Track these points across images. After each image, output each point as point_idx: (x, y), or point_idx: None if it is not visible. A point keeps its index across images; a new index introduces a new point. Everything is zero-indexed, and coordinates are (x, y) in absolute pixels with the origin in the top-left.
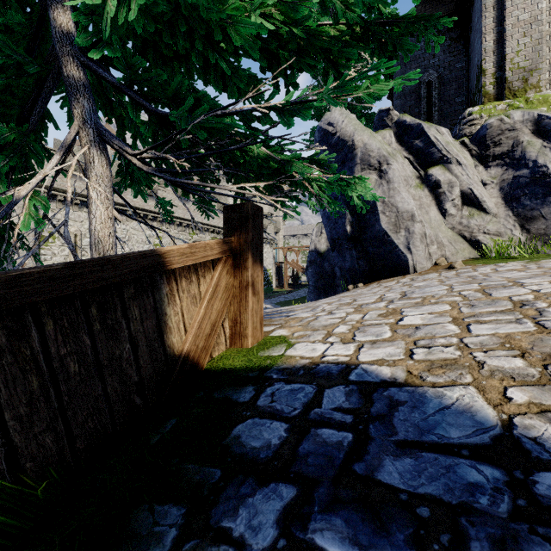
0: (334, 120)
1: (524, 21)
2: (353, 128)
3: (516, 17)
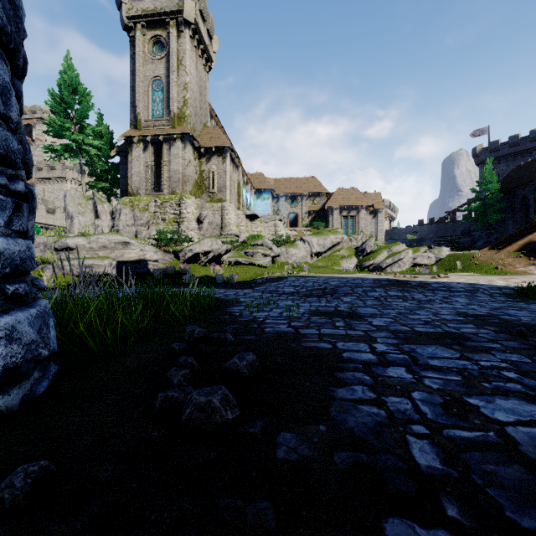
0: (66, 195)
1: (137, 172)
2: (68, 202)
3: (135, 169)
